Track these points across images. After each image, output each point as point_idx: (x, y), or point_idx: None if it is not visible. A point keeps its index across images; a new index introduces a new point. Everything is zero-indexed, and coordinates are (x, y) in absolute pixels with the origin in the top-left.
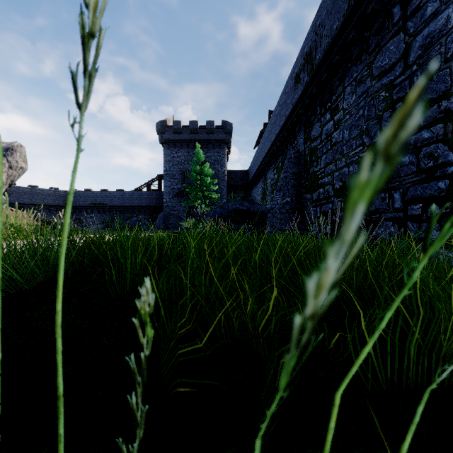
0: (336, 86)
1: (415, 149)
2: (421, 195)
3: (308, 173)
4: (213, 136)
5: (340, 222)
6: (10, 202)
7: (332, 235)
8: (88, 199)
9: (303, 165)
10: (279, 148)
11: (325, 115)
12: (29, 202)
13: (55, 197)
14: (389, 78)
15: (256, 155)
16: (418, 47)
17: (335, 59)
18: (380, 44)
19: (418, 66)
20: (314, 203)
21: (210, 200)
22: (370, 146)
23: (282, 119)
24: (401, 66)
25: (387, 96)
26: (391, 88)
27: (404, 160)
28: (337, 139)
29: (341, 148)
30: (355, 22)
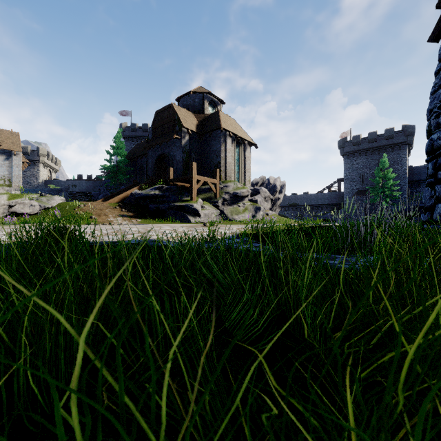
0: None
1: None
2: None
3: None
4: (392, 141)
5: None
6: None
7: None
8: (286, 201)
9: None
10: None
11: None
12: None
13: None
14: None
15: None
16: None
17: None
18: None
19: None
20: None
21: (390, 198)
22: None
23: None
24: None
25: None
26: None
27: None
28: None
29: None
30: None
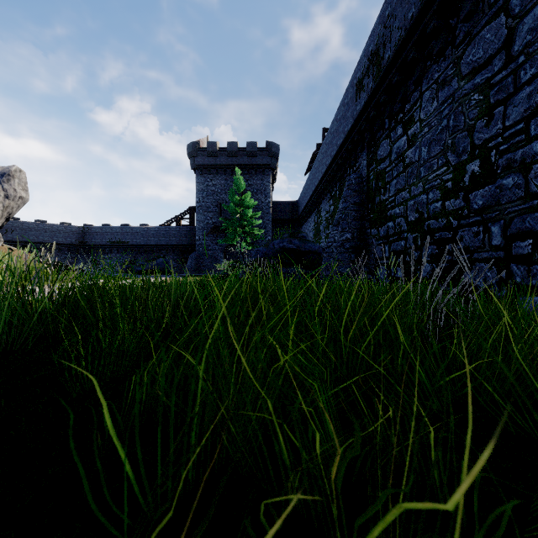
0: (411, 92)
1: (522, 167)
2: (531, 227)
3: (373, 203)
4: (255, 161)
5: (416, 264)
6: (12, 240)
7: (405, 280)
8: (105, 236)
9: (367, 194)
10: (336, 174)
11: (396, 129)
12: (35, 240)
13: (67, 233)
14: (484, 75)
15: (308, 182)
16: (527, 31)
17: (410, 56)
18: (471, 33)
19: (527, 56)
20: (381, 240)
21: (252, 237)
22: (457, 165)
23: (340, 137)
24: (502, 59)
25: (481, 100)
26: (487, 89)
27: (506, 182)
28: (411, 159)
29: (417, 171)
30: (438, 6)
